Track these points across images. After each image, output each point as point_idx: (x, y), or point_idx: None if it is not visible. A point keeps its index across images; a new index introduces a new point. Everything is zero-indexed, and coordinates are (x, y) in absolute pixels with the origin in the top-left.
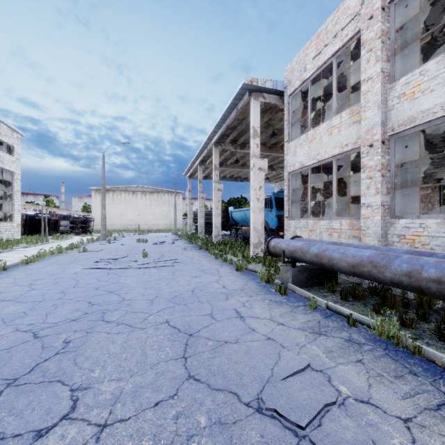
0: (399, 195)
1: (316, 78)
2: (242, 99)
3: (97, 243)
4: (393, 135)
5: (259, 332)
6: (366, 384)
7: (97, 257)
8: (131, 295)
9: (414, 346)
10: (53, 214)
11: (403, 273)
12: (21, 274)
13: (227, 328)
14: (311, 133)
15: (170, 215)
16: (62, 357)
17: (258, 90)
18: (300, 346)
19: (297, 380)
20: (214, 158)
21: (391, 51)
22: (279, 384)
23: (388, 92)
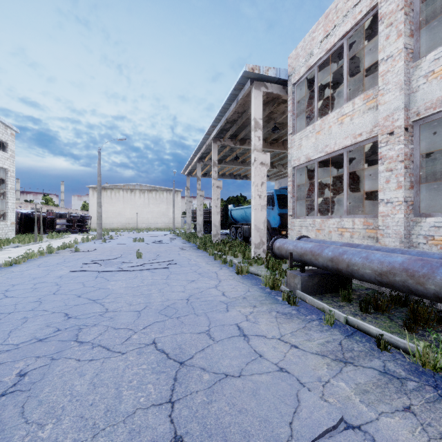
0: (424, 190)
1: (323, 65)
2: (242, 89)
3: (92, 242)
4: (417, 120)
5: (268, 359)
6: None
7: (88, 258)
8: (116, 305)
9: None
10: (50, 212)
11: None
12: None
13: (227, 353)
14: (319, 124)
15: (169, 213)
16: (7, 401)
17: (260, 78)
18: (323, 382)
19: None
20: (213, 154)
21: (416, 24)
22: None
23: (412, 72)
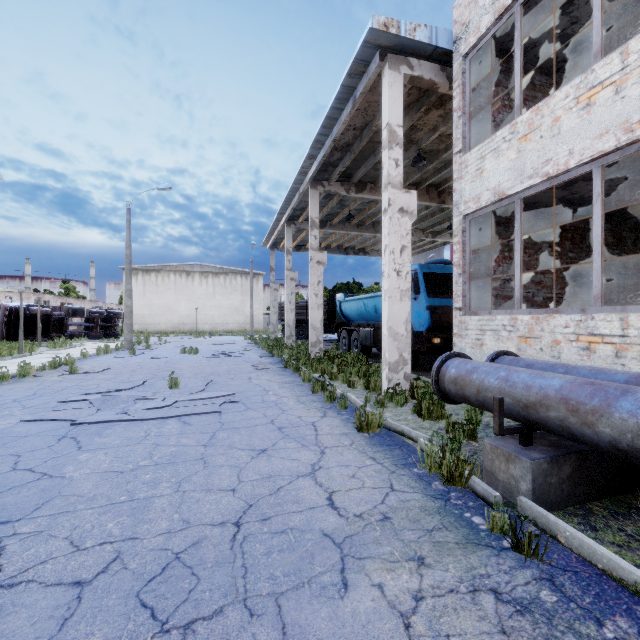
0: None
1: (527, 9)
2: (364, 73)
3: (113, 355)
4: None
5: None
6: None
7: (83, 387)
8: (33, 552)
9: None
10: (61, 307)
11: None
12: None
13: None
14: (527, 119)
15: (245, 308)
16: None
17: (398, 47)
18: None
19: None
20: (311, 208)
21: None
22: None
23: None
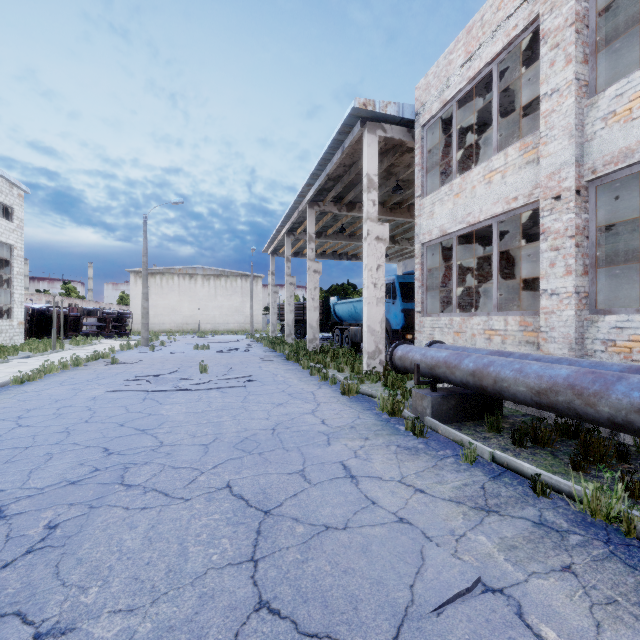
0: (602, 277)
1: (464, 99)
2: (350, 132)
3: (135, 351)
4: (593, 180)
5: (384, 507)
6: (590, 623)
7: (131, 373)
8: (174, 437)
9: None
10: (74, 308)
11: (634, 408)
12: (8, 401)
13: (328, 499)
14: (458, 183)
15: (245, 309)
16: (35, 560)
17: (375, 118)
18: (456, 536)
19: (461, 615)
20: (308, 225)
21: (591, 45)
22: (427, 623)
23: (585, 112)
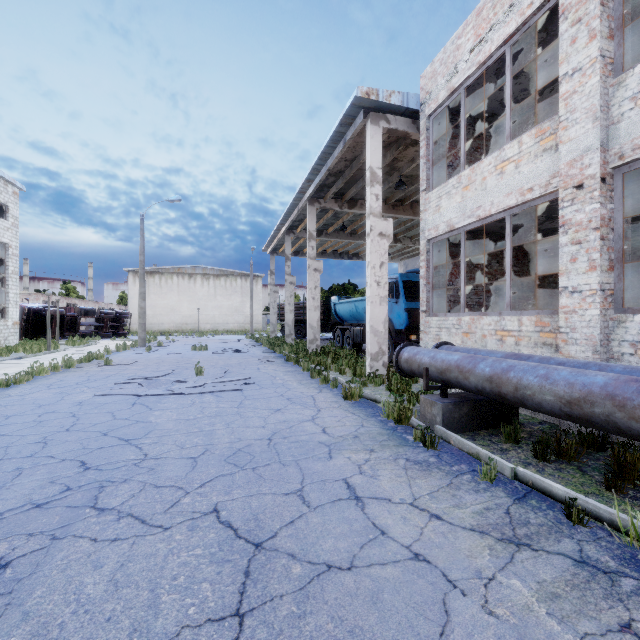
0: (629, 273)
1: (472, 87)
2: (352, 124)
3: (131, 352)
4: (620, 166)
5: (395, 539)
6: None
7: (124, 375)
8: (160, 449)
9: None
10: (71, 308)
11: None
12: None
13: (330, 528)
14: (467, 174)
15: (245, 309)
16: None
17: (378, 108)
18: (484, 580)
19: None
20: (309, 222)
21: (617, 19)
22: None
23: (611, 92)
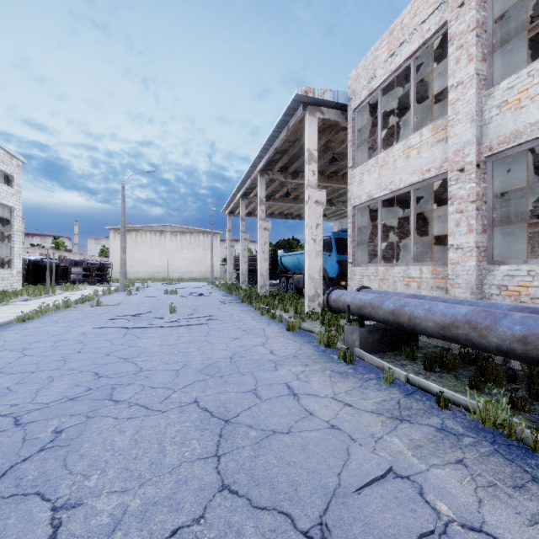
0: (498, 234)
1: (387, 88)
2: (294, 114)
3: (115, 295)
4: (490, 156)
5: (319, 417)
6: (474, 500)
7: (113, 313)
8: (150, 364)
9: (534, 440)
10: (63, 259)
11: (515, 338)
12: (13, 336)
13: (275, 411)
14: (382, 157)
15: (206, 260)
16: (47, 455)
17: (314, 102)
18: (375, 438)
19: (375, 494)
20: (259, 190)
21: (488, 47)
22: (350, 499)
23: (484, 101)
